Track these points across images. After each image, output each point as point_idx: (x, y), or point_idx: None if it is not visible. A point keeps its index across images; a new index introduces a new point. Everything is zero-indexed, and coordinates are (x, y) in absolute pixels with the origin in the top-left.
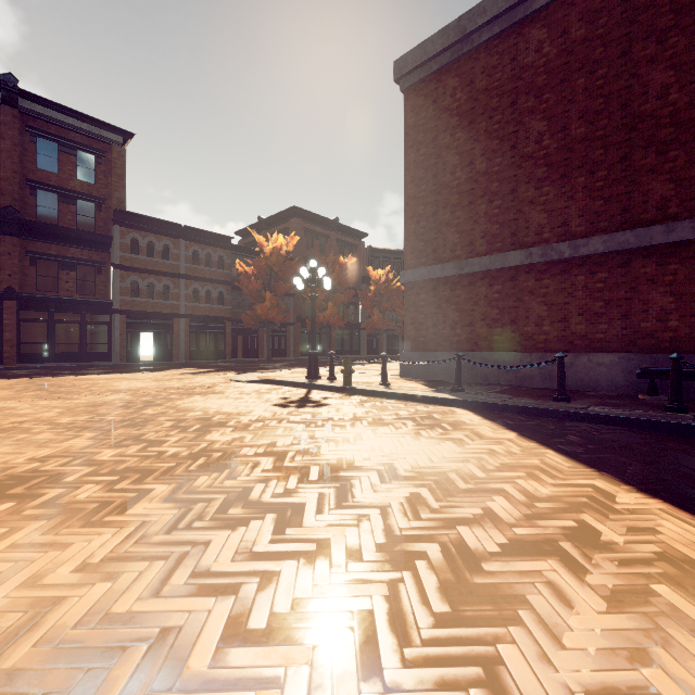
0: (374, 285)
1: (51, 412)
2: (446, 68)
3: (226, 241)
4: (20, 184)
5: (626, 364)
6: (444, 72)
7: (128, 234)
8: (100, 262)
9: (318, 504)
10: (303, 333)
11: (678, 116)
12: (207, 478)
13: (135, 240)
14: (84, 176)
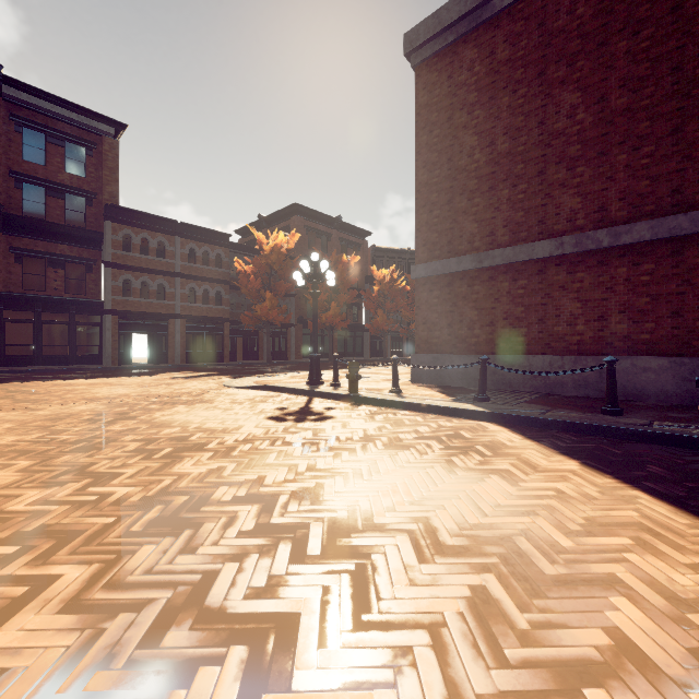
0: (378, 285)
1: None
2: (463, 39)
3: (224, 239)
4: (4, 176)
5: (678, 369)
6: (461, 43)
7: (120, 230)
8: (90, 259)
9: (321, 617)
10: (305, 335)
11: None
12: (153, 549)
13: (127, 237)
14: (73, 169)
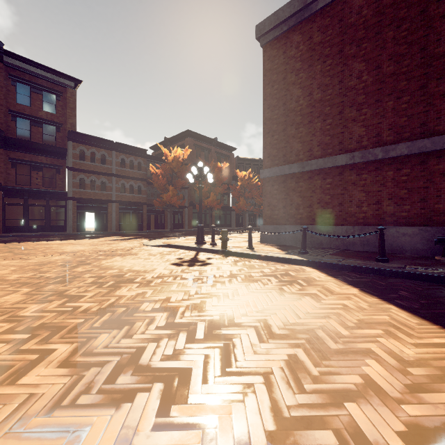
0: (240, 181)
1: (7, 269)
2: (293, 29)
3: (143, 152)
4: (4, 113)
5: (424, 234)
6: (291, 31)
7: (78, 147)
8: (59, 165)
9: (204, 369)
10: (194, 213)
11: None
12: (107, 336)
13: (82, 151)
14: (48, 108)
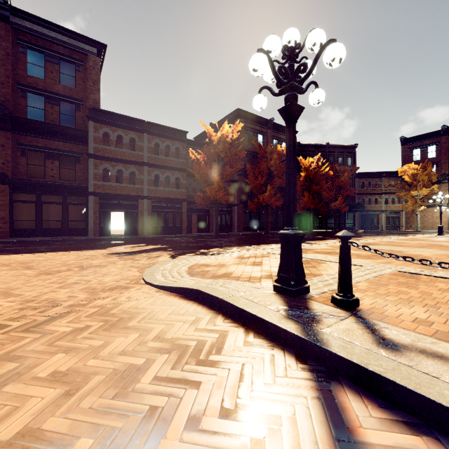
0: (304, 171)
1: None
2: None
3: (182, 135)
4: (13, 87)
5: None
6: None
7: (101, 128)
8: (78, 153)
9: None
10: (245, 213)
11: None
12: None
13: (106, 134)
14: (66, 82)
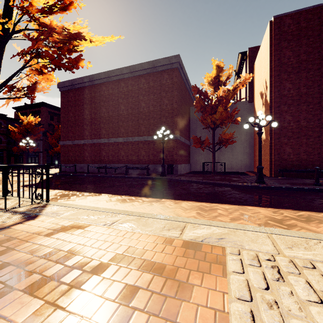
0: None
1: None
2: (70, 90)
3: (3, 116)
4: None
5: (99, 166)
6: (70, 91)
7: None
8: None
9: None
10: (48, 156)
11: (106, 118)
12: None
13: None
14: None
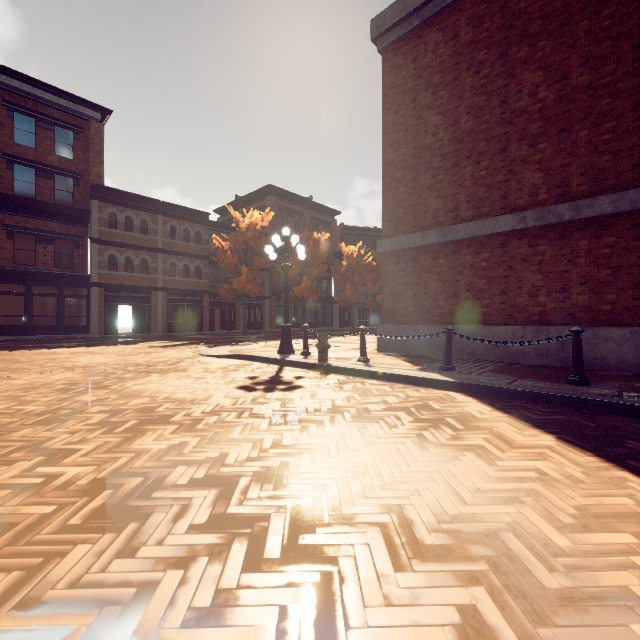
0: (346, 260)
1: None
2: (428, 23)
3: (203, 217)
4: None
5: (639, 339)
6: (425, 27)
7: (106, 208)
8: (78, 236)
9: None
10: (278, 307)
11: None
12: (87, 550)
13: (113, 215)
14: (62, 151)
